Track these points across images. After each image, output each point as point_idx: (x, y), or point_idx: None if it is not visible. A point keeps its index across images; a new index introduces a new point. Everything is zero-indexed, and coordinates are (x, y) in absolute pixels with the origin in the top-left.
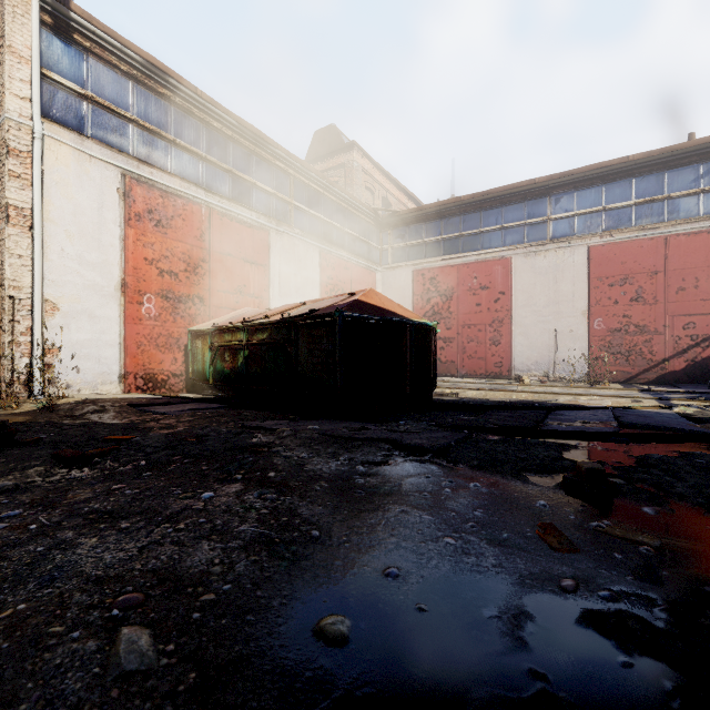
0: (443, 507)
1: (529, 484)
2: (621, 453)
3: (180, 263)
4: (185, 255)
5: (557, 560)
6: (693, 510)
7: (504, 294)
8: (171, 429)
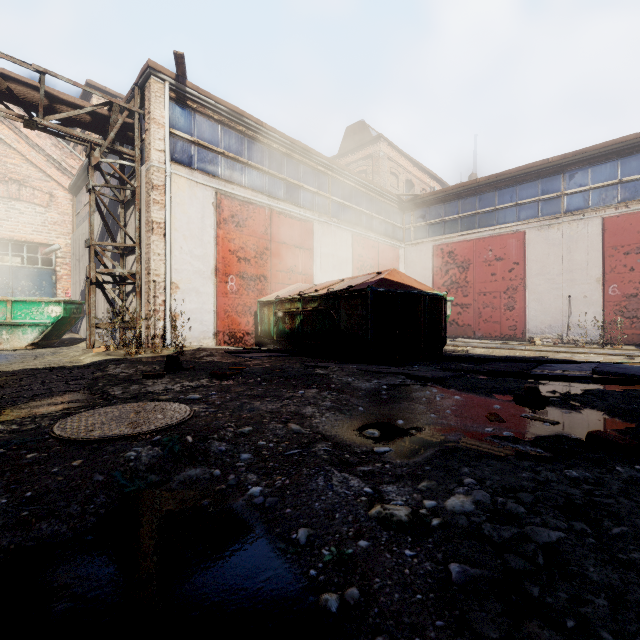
0: (433, 404)
1: (494, 398)
2: (578, 388)
3: (251, 252)
4: (255, 246)
5: (490, 424)
6: (597, 413)
7: (518, 264)
8: (261, 366)
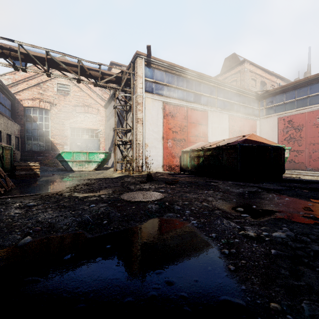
0: (272, 201)
1: (309, 201)
2: None
3: (178, 128)
4: (180, 125)
5: (303, 211)
6: None
7: None
8: (185, 180)
